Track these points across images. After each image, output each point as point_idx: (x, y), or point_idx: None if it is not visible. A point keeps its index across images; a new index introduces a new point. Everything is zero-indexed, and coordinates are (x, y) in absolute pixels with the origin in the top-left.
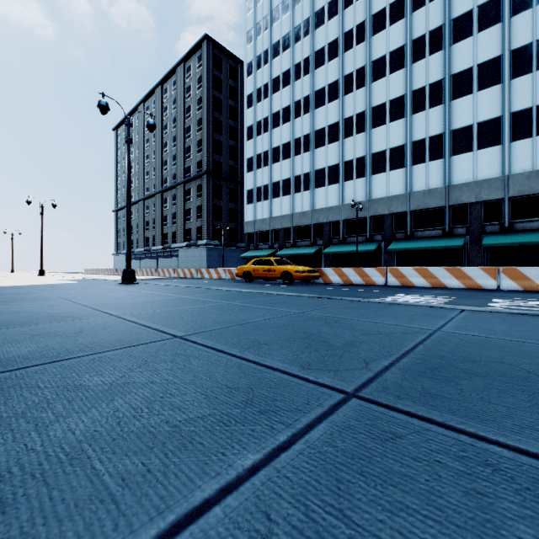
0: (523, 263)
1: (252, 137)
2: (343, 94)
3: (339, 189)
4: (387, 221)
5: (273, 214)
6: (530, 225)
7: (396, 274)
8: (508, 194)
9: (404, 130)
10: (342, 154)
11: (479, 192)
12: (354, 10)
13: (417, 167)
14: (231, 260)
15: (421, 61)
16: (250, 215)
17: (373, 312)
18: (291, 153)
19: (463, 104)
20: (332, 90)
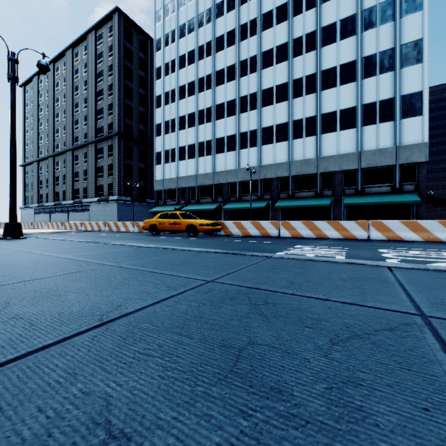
0: (370, 218)
1: (160, 106)
2: (239, 76)
3: (236, 156)
4: (274, 184)
5: (179, 174)
6: (375, 189)
7: (287, 226)
8: (360, 165)
9: (287, 111)
10: (238, 126)
11: (341, 163)
12: (248, 7)
13: (296, 141)
14: (141, 214)
15: (299, 57)
16: (159, 174)
17: (300, 275)
18: (196, 122)
19: (330, 95)
20: (230, 72)
